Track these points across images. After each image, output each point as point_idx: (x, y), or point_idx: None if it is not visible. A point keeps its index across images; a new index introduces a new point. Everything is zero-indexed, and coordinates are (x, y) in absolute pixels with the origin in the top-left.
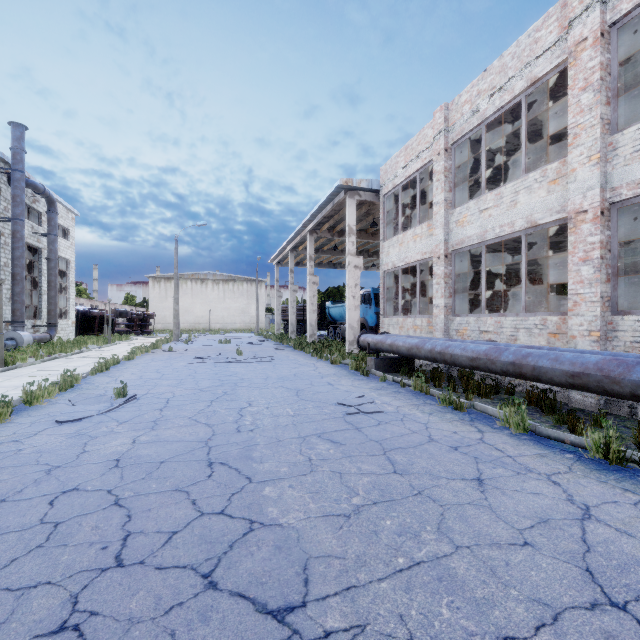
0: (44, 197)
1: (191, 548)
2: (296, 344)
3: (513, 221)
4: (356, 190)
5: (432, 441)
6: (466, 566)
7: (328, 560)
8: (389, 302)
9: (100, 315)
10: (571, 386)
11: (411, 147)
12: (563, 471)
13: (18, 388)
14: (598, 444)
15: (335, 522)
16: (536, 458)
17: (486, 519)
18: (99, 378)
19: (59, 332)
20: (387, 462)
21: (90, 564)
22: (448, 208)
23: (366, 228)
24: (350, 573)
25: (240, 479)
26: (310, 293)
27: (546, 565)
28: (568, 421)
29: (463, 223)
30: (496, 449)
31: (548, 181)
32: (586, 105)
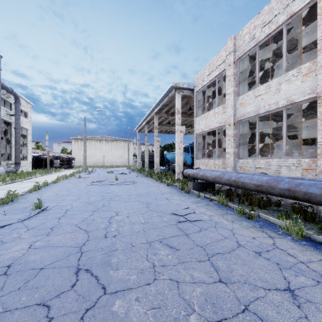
0: (12, 95)
1: None
2: (148, 174)
3: (277, 101)
4: (181, 89)
5: (240, 246)
6: None
7: None
8: (199, 151)
9: (45, 158)
10: None
11: (212, 63)
12: None
13: None
14: None
15: None
16: None
17: None
18: (32, 195)
19: (22, 167)
20: (212, 269)
21: None
22: (235, 96)
23: (186, 112)
24: None
25: (97, 290)
26: (156, 146)
27: None
28: None
29: (244, 104)
30: (289, 255)
31: (302, 75)
32: None
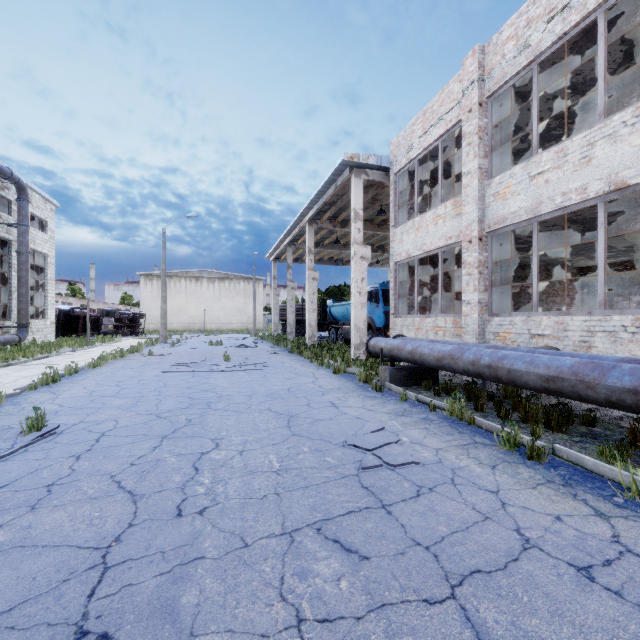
0: (12, 183)
1: None
2: (294, 347)
3: (585, 185)
4: (363, 168)
5: (531, 547)
6: None
7: None
8: (402, 299)
9: (84, 315)
10: None
11: (431, 110)
12: None
13: None
14: None
15: None
16: None
17: None
18: (36, 395)
19: (34, 333)
20: (469, 634)
21: None
22: (483, 178)
23: (371, 218)
24: None
25: None
26: (309, 290)
27: None
28: None
29: (505, 195)
30: None
31: None
32: None
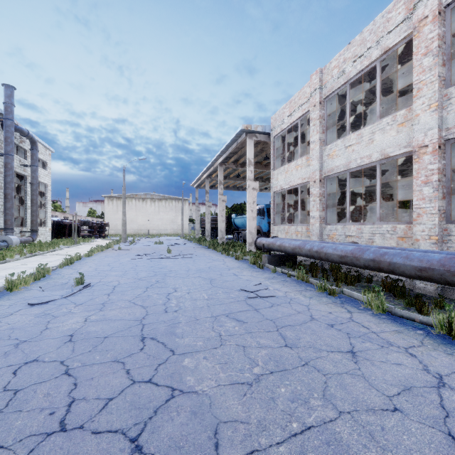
0: (28, 139)
1: (123, 414)
2: (210, 245)
3: (370, 154)
4: (254, 133)
5: (313, 320)
6: (349, 431)
7: (235, 425)
8: (278, 214)
9: (69, 224)
10: (419, 278)
11: (294, 101)
12: (417, 345)
13: (4, 278)
14: (442, 323)
15: (240, 390)
16: (394, 334)
17: (361, 387)
18: (65, 270)
19: (39, 236)
20: (280, 337)
21: (38, 429)
22: (321, 145)
23: (261, 161)
24: (253, 437)
25: (165, 352)
26: (220, 208)
27: (415, 430)
28: (416, 304)
29: (333, 156)
30: (363, 326)
31: (397, 124)
32: (427, 66)
